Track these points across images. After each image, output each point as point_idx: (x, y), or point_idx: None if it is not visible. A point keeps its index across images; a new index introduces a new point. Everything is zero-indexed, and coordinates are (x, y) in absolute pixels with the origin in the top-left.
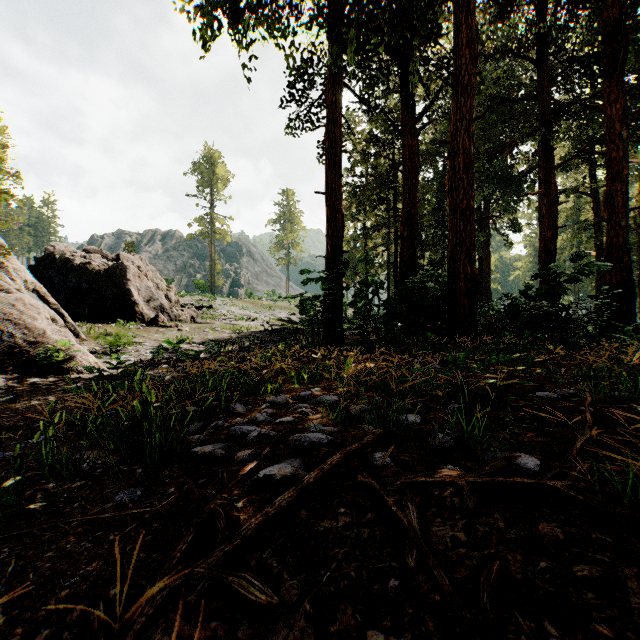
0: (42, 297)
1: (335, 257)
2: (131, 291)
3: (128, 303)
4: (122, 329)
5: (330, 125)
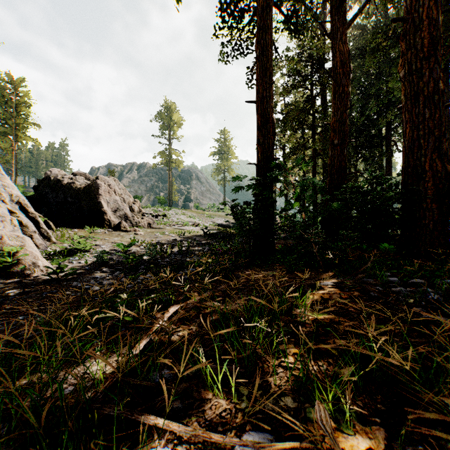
0: (23, 208)
1: (266, 164)
2: (101, 203)
3: (99, 213)
4: (91, 233)
5: (261, 32)
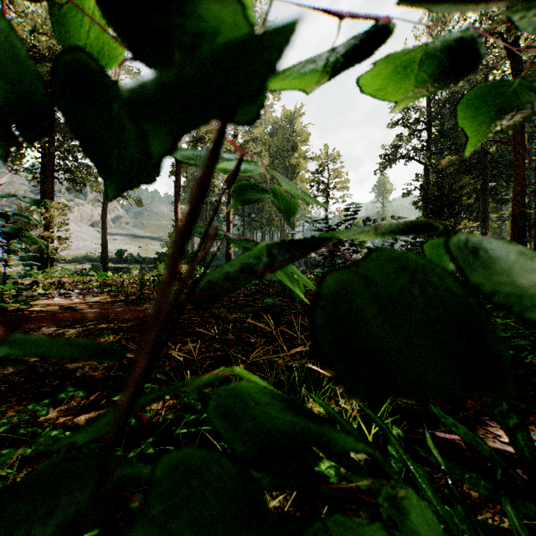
0: None
1: None
2: None
3: None
4: None
5: None
